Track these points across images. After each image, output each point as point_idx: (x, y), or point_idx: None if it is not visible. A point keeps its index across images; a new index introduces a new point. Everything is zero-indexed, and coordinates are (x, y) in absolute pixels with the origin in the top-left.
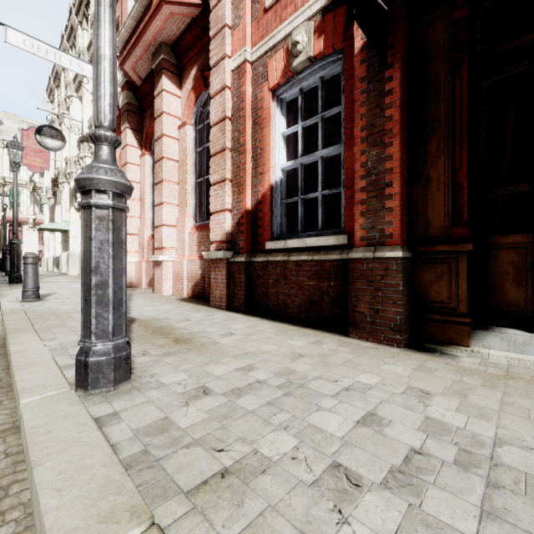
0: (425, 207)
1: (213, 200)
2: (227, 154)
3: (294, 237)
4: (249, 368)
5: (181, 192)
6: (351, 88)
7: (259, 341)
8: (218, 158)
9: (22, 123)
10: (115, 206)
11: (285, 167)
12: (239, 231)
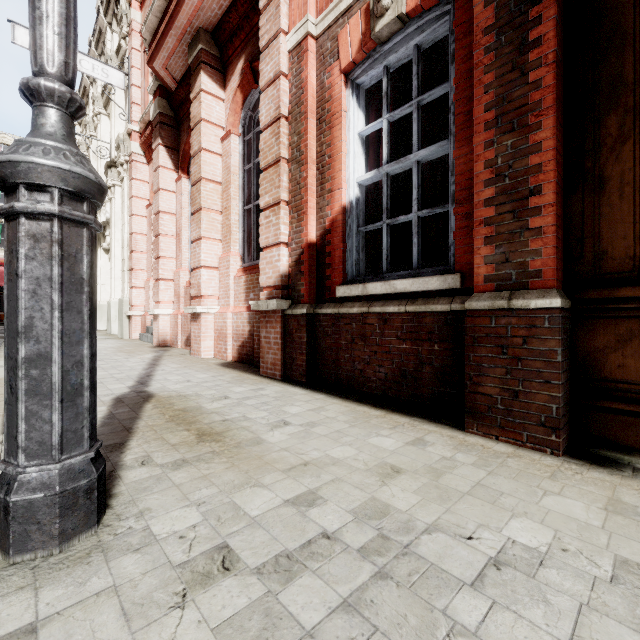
0: (597, 226)
1: (263, 231)
2: (282, 167)
3: (377, 279)
4: (310, 499)
5: (225, 223)
6: (466, 51)
7: (327, 438)
8: (270, 173)
9: None
10: (64, 215)
11: (364, 180)
12: (299, 272)
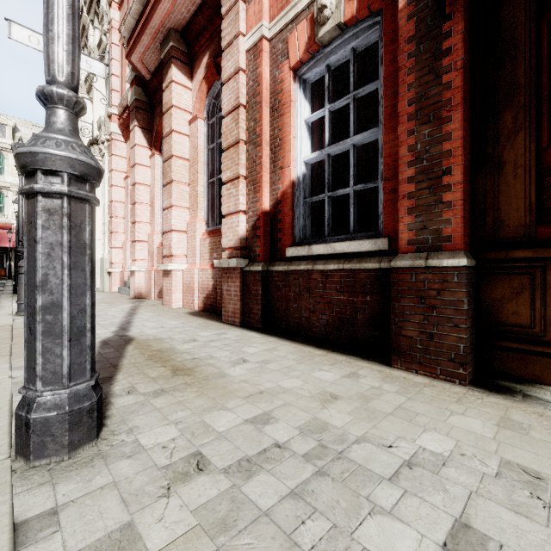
0: (496, 200)
1: (225, 201)
2: (241, 147)
3: (320, 242)
4: (265, 418)
5: (192, 194)
6: (393, 55)
7: (279, 373)
8: (231, 153)
9: (39, 129)
10: (72, 194)
11: (309, 159)
12: (255, 236)
